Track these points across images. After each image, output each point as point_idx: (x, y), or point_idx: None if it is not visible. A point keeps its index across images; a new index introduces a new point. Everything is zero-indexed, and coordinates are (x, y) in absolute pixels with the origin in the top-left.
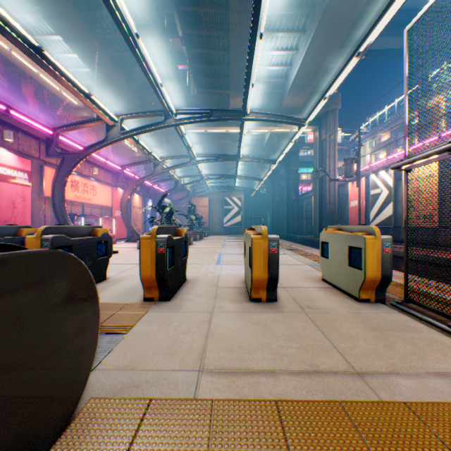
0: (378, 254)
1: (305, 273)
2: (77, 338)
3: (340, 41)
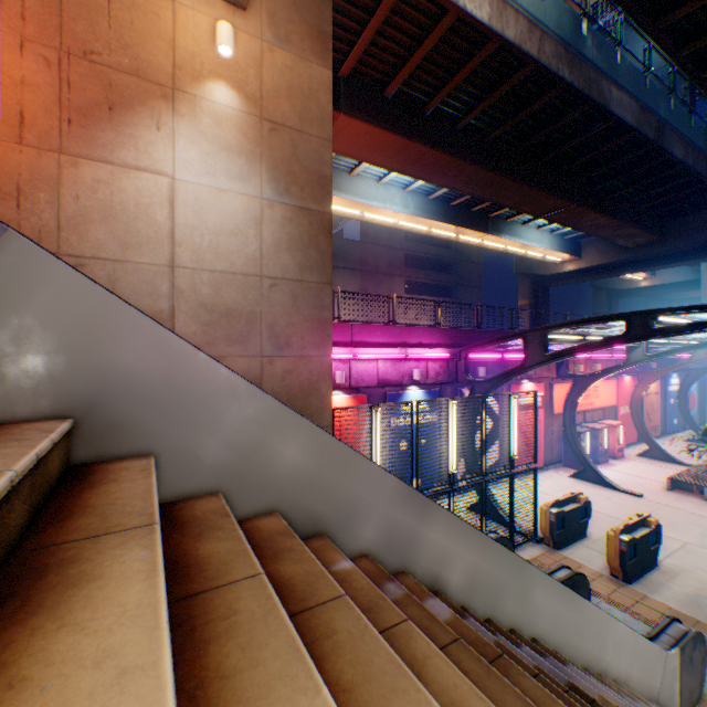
0: None
1: None
2: (699, 664)
3: None
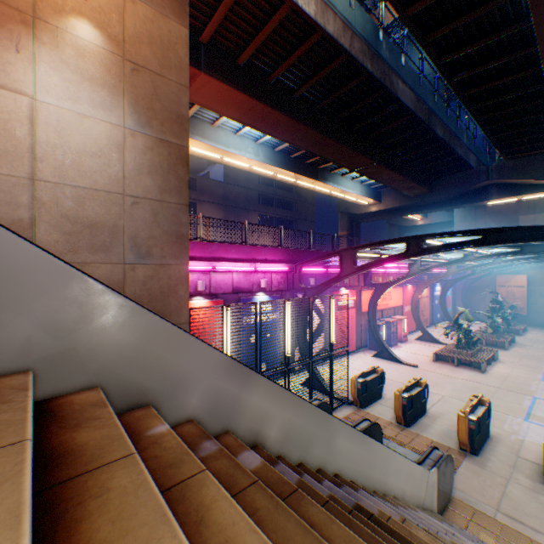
0: None
1: None
2: (449, 477)
3: None
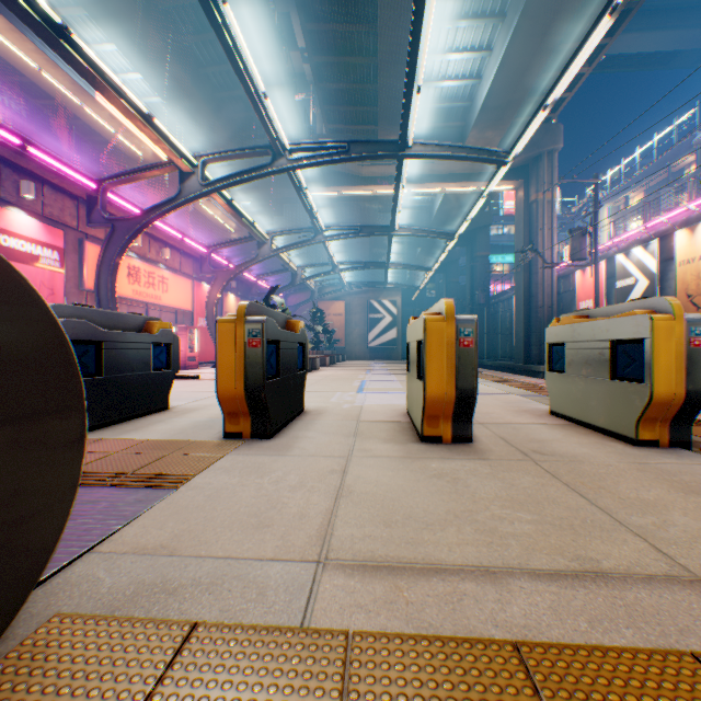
0: (678, 349)
1: (515, 404)
2: (3, 463)
3: (564, 28)
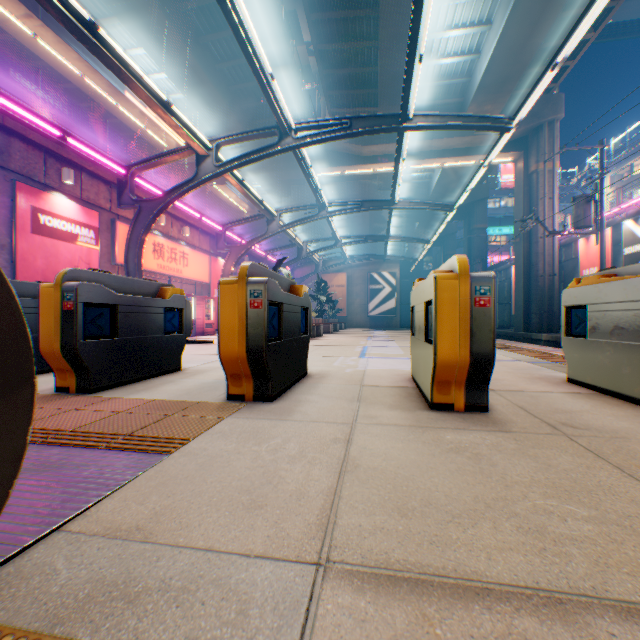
0: None
1: (525, 371)
2: None
3: None
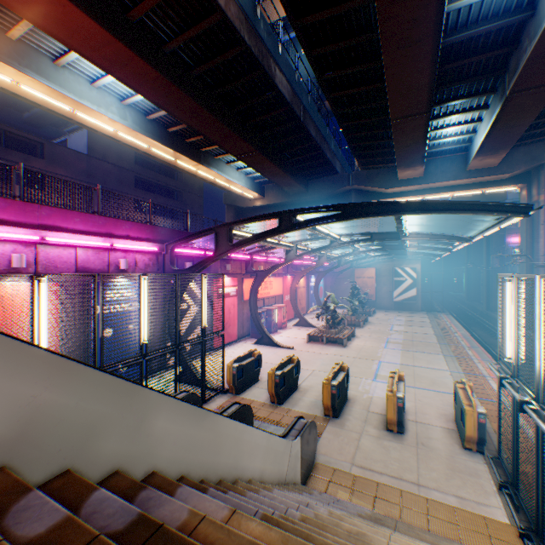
0: (474, 420)
1: (446, 407)
2: (314, 443)
3: (537, 113)
